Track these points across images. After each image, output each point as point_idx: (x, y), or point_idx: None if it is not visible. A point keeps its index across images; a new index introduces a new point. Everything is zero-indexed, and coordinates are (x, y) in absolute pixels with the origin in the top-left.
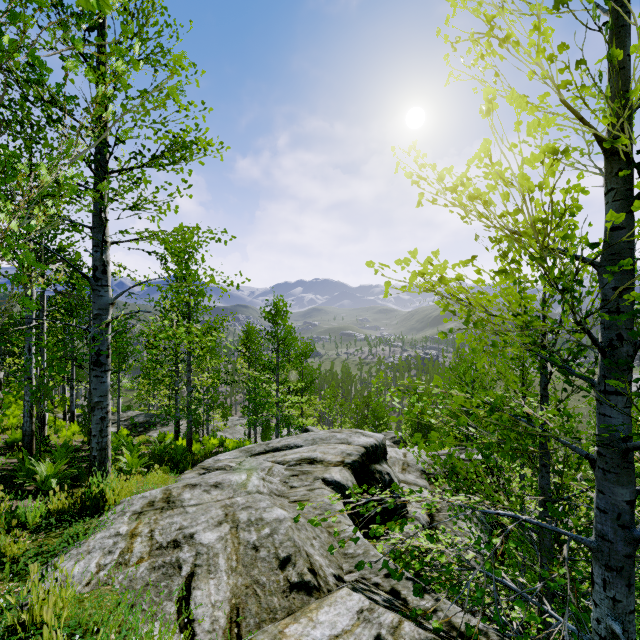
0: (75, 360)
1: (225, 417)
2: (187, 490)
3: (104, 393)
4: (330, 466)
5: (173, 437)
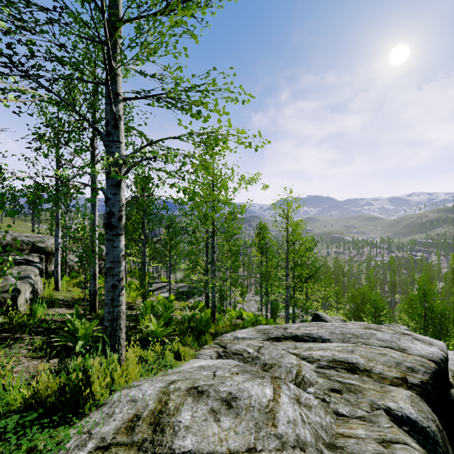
0: (134, 240)
1: (243, 294)
2: (188, 401)
3: (115, 259)
4: (384, 383)
5: (204, 306)
